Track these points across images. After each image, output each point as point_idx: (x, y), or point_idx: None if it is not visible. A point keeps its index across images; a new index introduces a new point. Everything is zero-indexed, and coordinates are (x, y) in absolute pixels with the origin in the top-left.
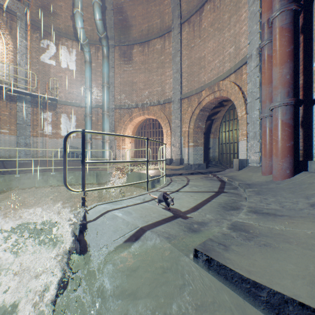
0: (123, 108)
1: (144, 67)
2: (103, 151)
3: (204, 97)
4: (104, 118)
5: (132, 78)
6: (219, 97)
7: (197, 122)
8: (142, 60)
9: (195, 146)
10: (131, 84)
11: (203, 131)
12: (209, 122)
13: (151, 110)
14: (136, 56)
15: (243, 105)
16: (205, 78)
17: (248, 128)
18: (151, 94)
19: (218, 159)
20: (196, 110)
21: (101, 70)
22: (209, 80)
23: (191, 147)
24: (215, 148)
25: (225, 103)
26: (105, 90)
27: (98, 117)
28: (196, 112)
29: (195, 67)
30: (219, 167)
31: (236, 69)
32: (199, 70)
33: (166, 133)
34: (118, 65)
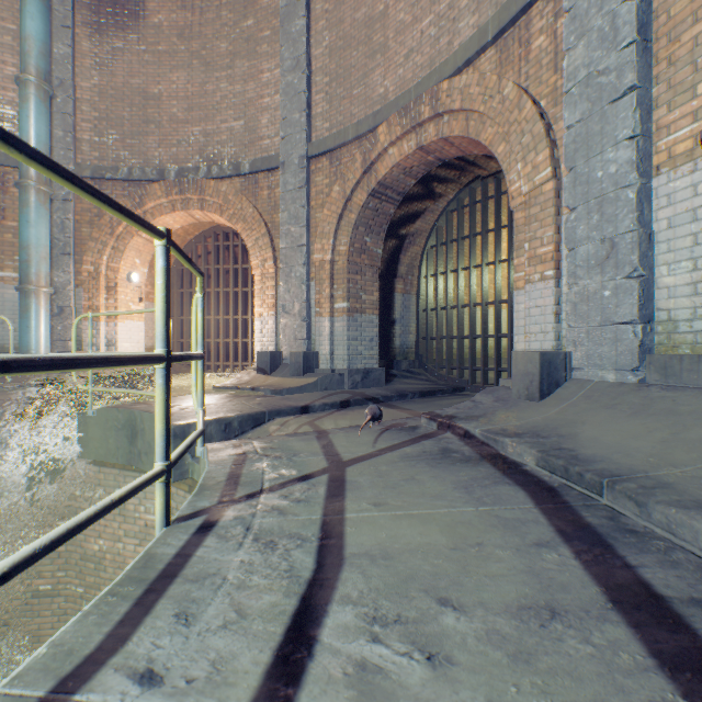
0: (111, 178)
1: (189, 47)
2: (21, 327)
3: (385, 145)
4: (26, 203)
5: (143, 79)
6: (436, 144)
7: (359, 235)
8: (182, 24)
9: (353, 313)
10: (142, 99)
11: (377, 265)
12: (393, 243)
13: (211, 192)
14: (160, 8)
15: (543, 143)
16: (388, 83)
17: (569, 227)
18: (211, 141)
19: (417, 353)
20: (357, 195)
21: (17, 27)
22: (403, 89)
23: (342, 316)
24: (408, 322)
25: (439, 188)
26: (31, 101)
27: (6, 200)
28: (358, 200)
29: (353, 53)
30: (422, 378)
31: (505, 23)
32: (366, 60)
33: (260, 270)
34: (92, 27)
